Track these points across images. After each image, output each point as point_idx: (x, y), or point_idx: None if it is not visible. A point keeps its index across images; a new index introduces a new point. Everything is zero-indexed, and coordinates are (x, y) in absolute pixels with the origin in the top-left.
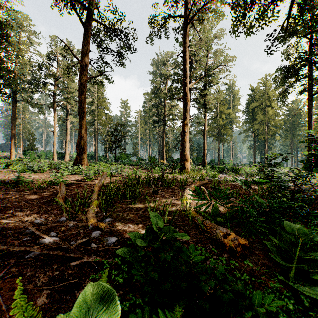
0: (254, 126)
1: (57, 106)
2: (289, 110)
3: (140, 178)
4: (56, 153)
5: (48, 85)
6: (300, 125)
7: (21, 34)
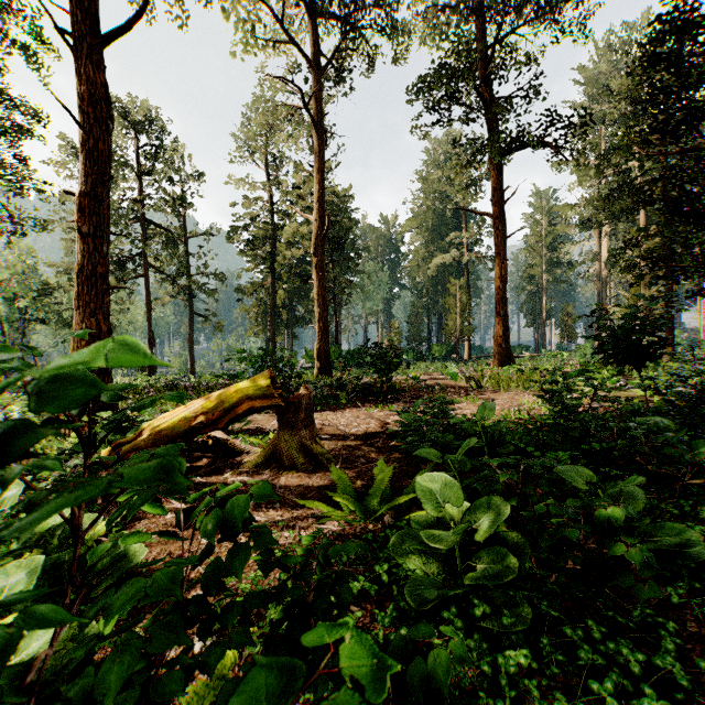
0: None
1: None
2: None
3: None
4: None
5: None
6: None
7: None
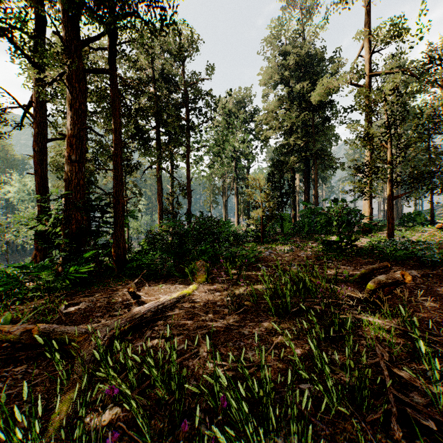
0: None
1: None
2: None
3: None
4: None
5: None
6: None
7: None
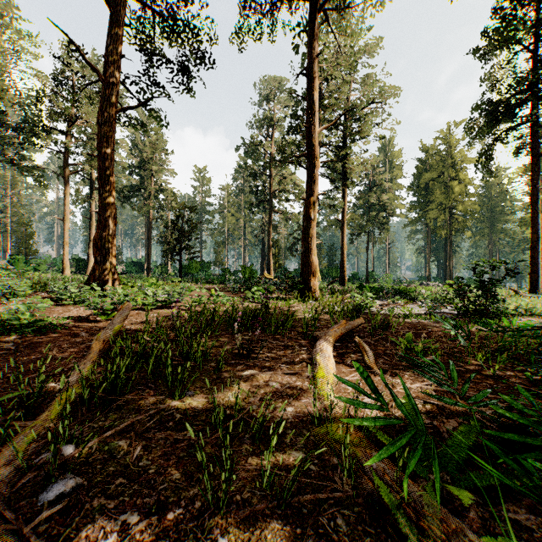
0: (429, 213)
1: (71, 172)
2: (487, 187)
3: (219, 311)
4: (73, 260)
5: (52, 132)
6: (506, 213)
7: (1, 35)
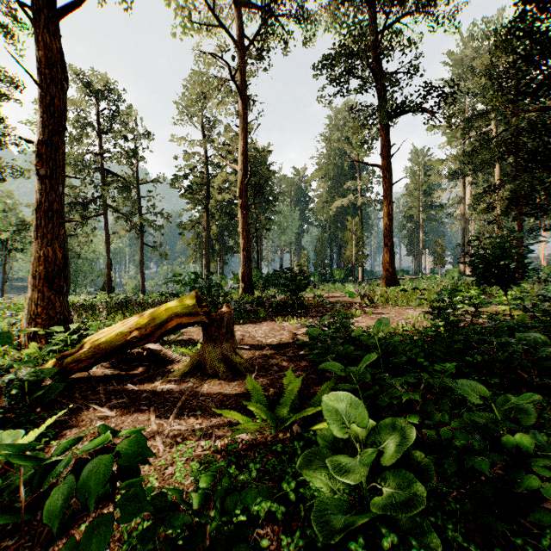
0: None
1: None
2: None
3: None
4: None
5: None
6: None
7: None
